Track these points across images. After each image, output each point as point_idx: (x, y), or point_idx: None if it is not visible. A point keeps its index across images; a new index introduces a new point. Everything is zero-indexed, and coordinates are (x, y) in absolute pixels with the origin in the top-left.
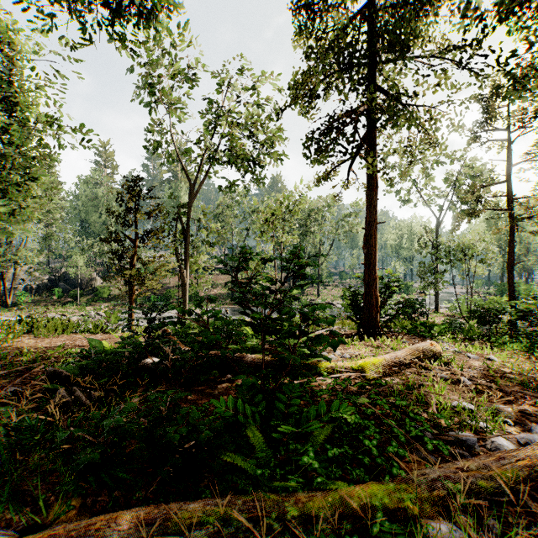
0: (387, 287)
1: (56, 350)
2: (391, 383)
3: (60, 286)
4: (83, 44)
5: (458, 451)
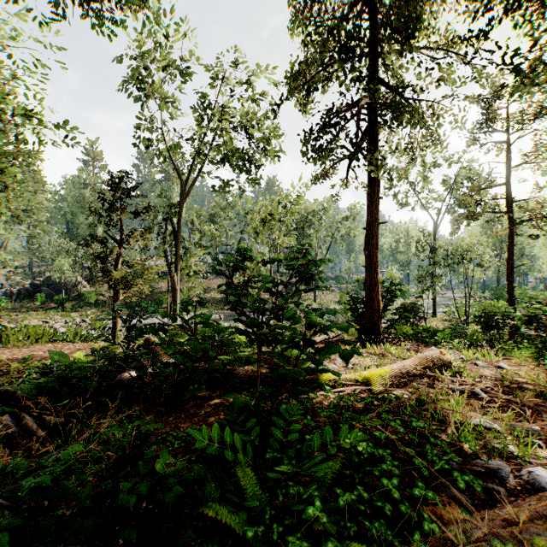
0: (388, 290)
1: (23, 363)
2: (401, 398)
3: (44, 291)
4: (57, 21)
5: (492, 487)
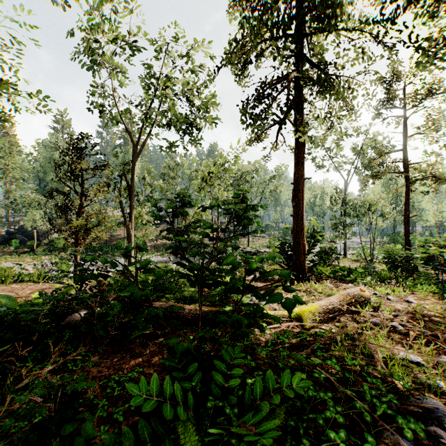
0: (311, 236)
1: None
2: (330, 333)
3: (18, 237)
4: None
5: (432, 429)
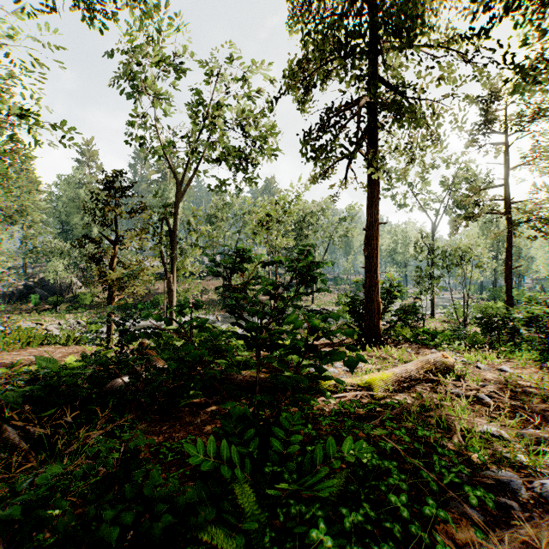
0: (388, 292)
1: (11, 368)
2: (404, 403)
3: (38, 292)
4: (48, 14)
5: (504, 501)
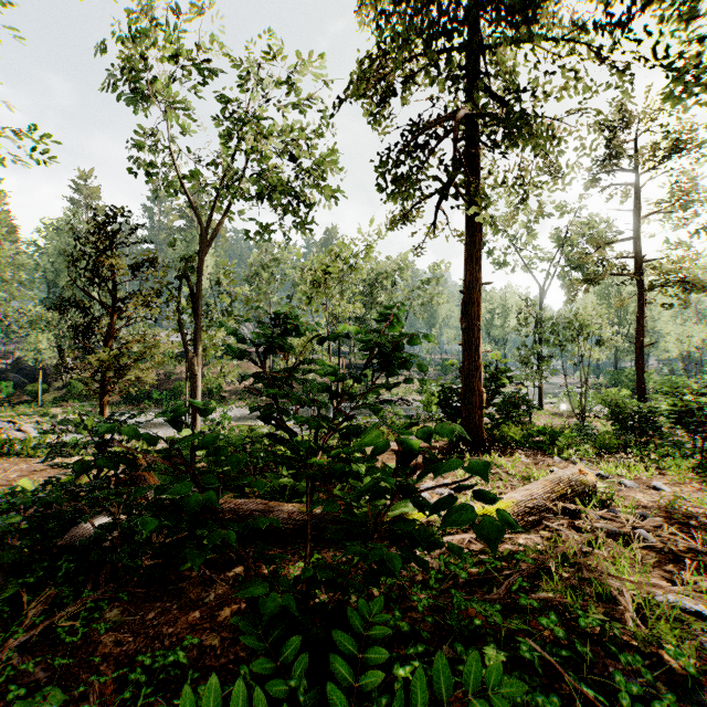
0: (492, 378)
1: None
2: (535, 553)
3: (13, 378)
4: None
5: None
